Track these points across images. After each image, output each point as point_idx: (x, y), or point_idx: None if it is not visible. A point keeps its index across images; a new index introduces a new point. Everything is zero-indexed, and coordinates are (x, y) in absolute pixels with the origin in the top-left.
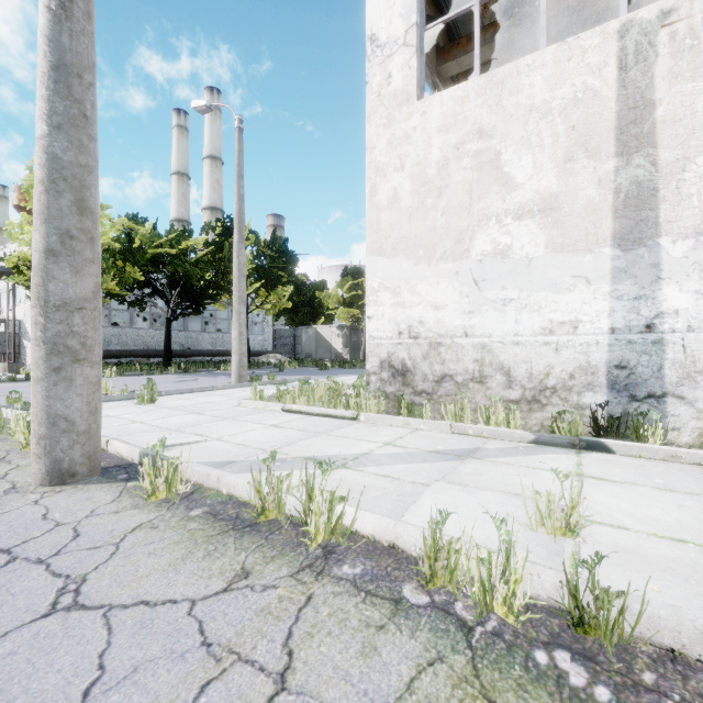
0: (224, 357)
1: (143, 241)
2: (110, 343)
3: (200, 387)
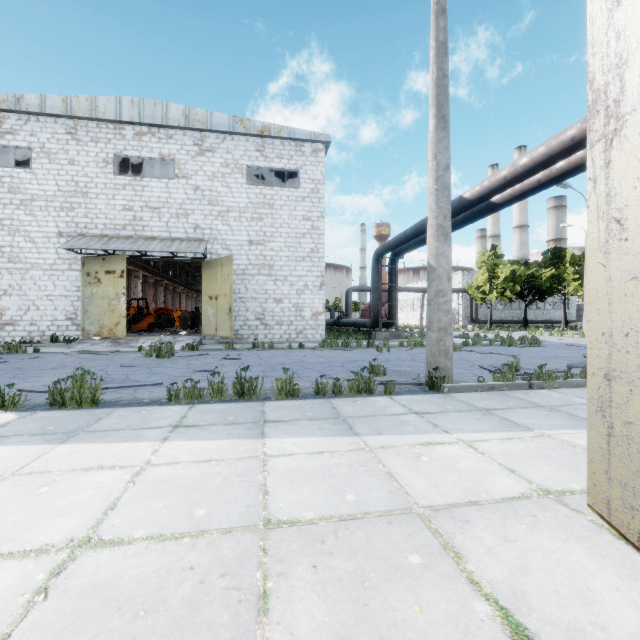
0: (541, 324)
1: (521, 273)
2: (487, 317)
3: (575, 333)
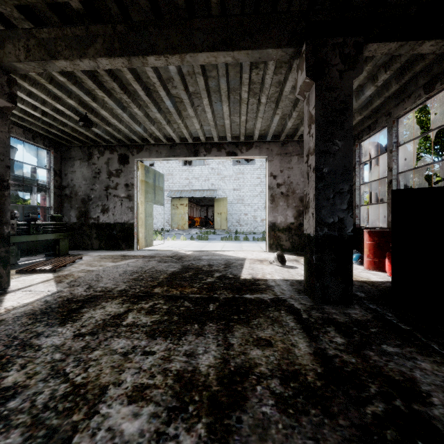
0: None
1: None
2: None
3: None
